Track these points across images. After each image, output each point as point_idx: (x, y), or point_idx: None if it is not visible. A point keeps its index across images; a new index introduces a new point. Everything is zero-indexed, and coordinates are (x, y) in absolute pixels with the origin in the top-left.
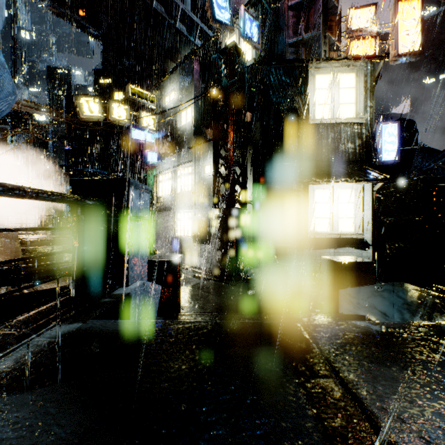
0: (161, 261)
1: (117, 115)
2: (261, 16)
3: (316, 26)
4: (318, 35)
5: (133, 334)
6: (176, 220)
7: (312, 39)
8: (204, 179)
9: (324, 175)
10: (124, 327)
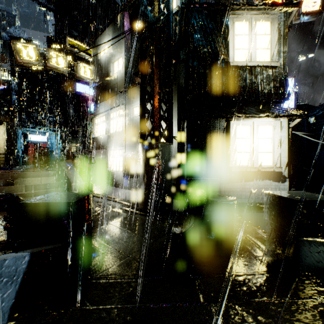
0: (54, 204)
1: (55, 63)
2: None
3: None
4: None
5: None
6: (110, 157)
7: None
8: (133, 119)
9: (245, 112)
10: None
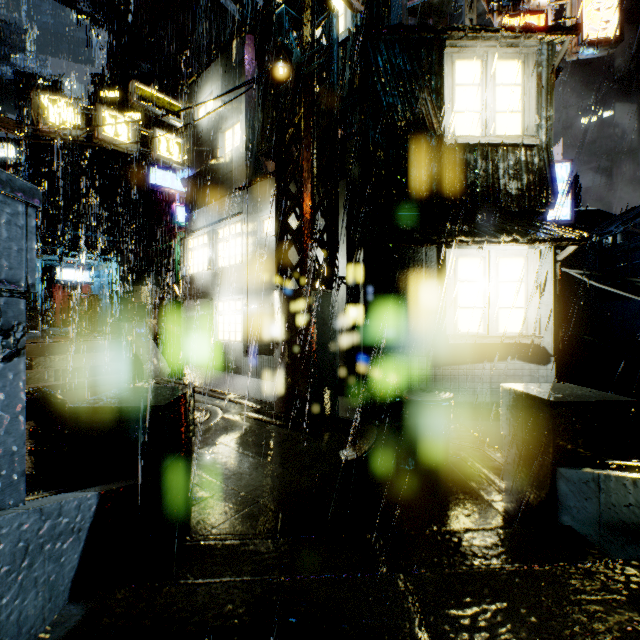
0: (129, 409)
1: (111, 132)
2: None
3: None
4: None
5: None
6: (217, 314)
7: (448, 2)
8: (263, 243)
9: (474, 232)
10: None
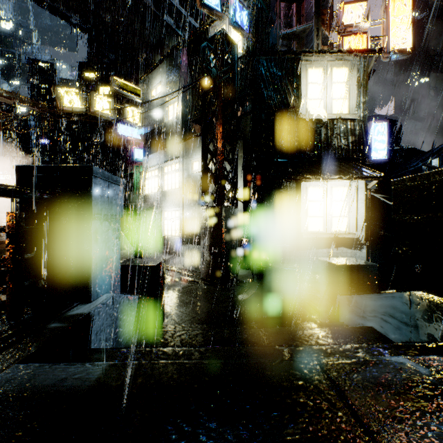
0: (140, 266)
1: (99, 108)
2: (251, 5)
3: (308, 19)
4: (311, 27)
5: (71, 393)
6: (163, 219)
7: (304, 32)
8: (192, 176)
9: (317, 172)
10: (60, 379)
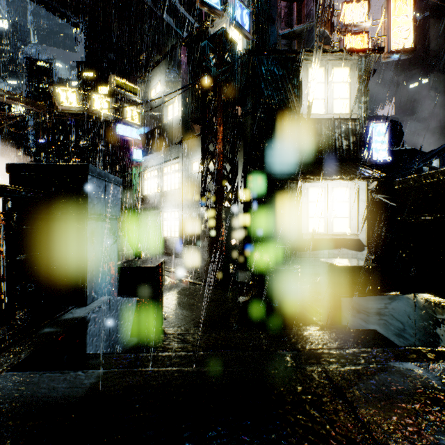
0: (139, 268)
1: (98, 107)
2: (252, 4)
3: (309, 18)
4: (311, 26)
5: (61, 405)
6: (163, 220)
7: (305, 31)
8: (192, 177)
9: (318, 172)
10: (50, 389)
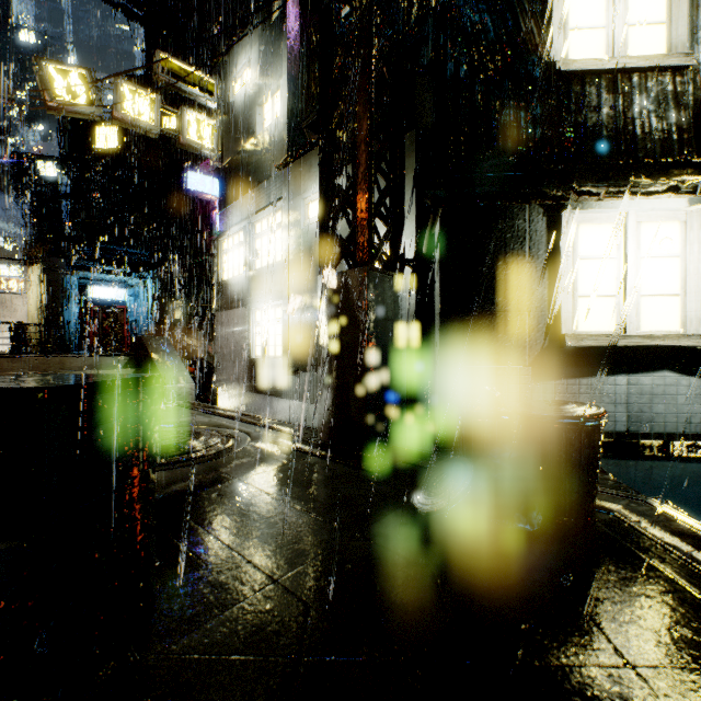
0: None
1: (131, 110)
2: None
3: None
4: None
5: None
6: (254, 326)
7: None
8: (307, 231)
9: (604, 185)
10: None
